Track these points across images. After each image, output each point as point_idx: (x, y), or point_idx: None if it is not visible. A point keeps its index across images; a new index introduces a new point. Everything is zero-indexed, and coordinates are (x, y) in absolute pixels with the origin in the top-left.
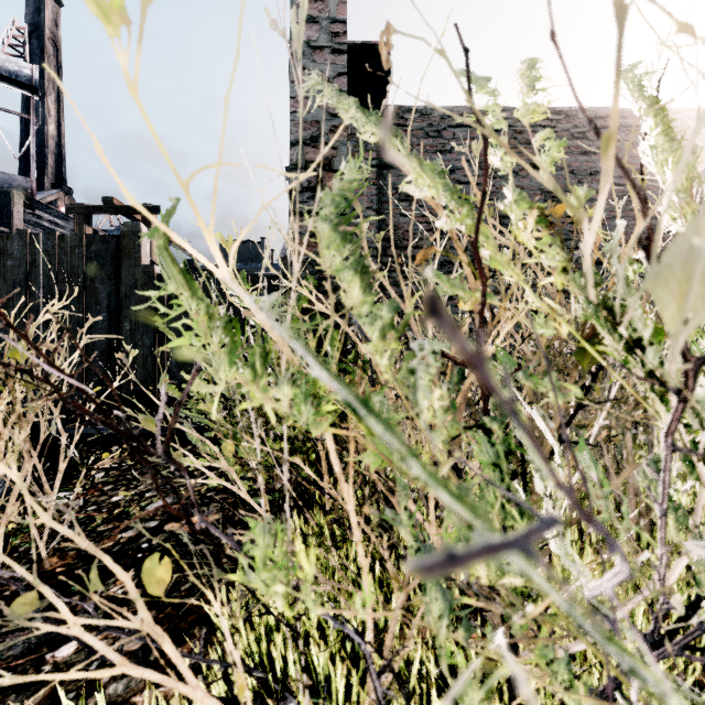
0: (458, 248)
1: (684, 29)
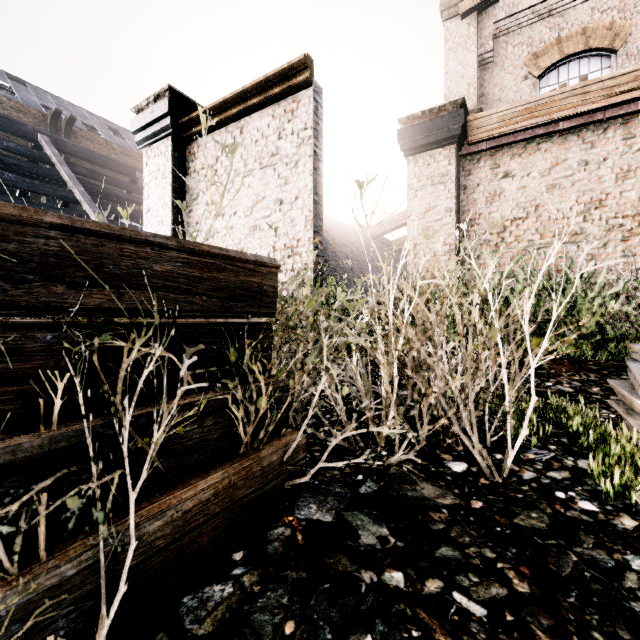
0: None
1: None
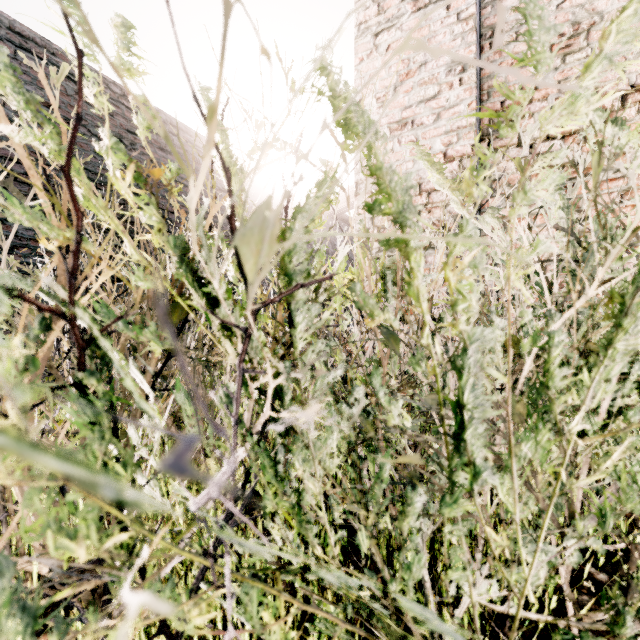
0: (34, 178)
1: (266, 53)
